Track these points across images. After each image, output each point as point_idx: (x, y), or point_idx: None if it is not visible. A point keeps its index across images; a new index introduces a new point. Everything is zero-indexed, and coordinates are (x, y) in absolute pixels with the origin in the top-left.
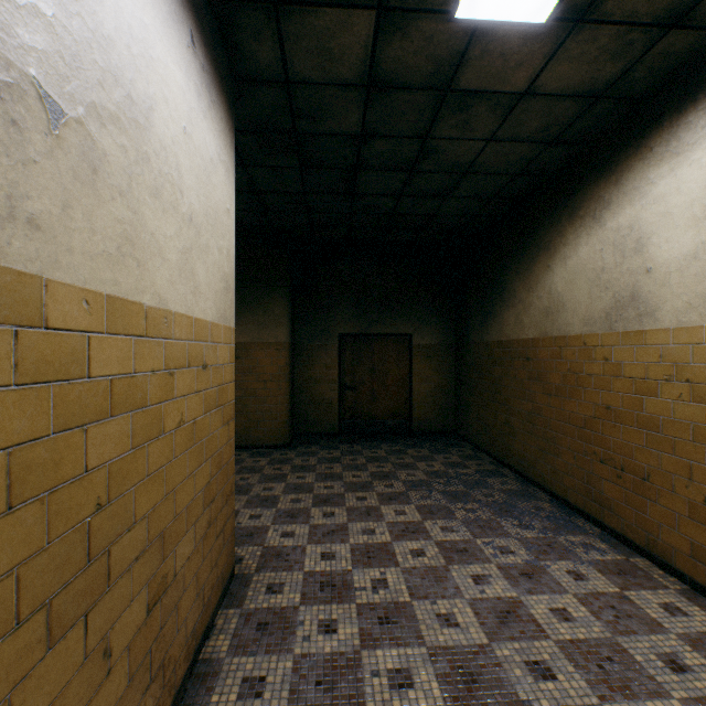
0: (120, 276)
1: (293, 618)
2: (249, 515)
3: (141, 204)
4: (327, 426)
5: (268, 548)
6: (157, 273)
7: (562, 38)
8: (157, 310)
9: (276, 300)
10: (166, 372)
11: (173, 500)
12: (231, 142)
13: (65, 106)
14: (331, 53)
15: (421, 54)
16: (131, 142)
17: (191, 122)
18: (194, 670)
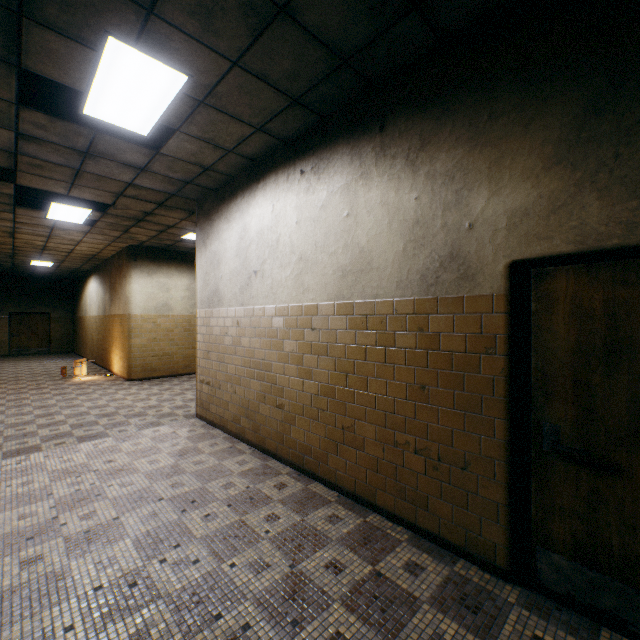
0: None
1: None
2: None
3: None
4: (3, 352)
5: None
6: None
7: (57, 267)
8: None
9: None
10: None
11: None
12: None
13: None
14: (3, 263)
15: (27, 265)
16: None
17: None
18: None
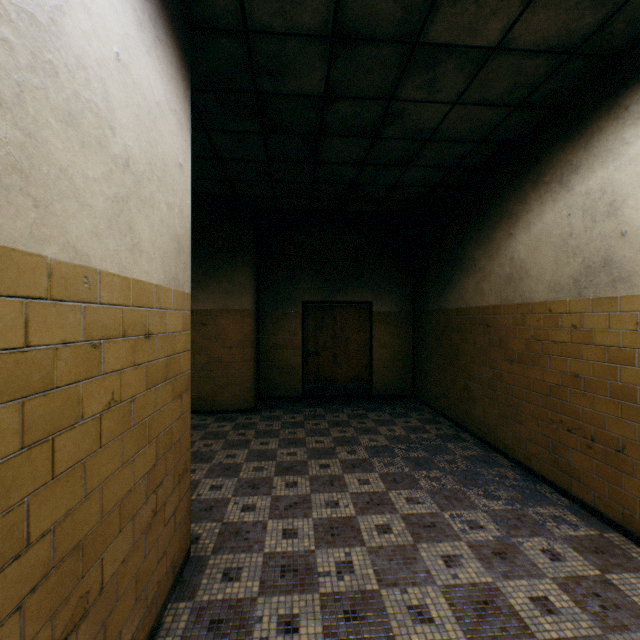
0: None
1: (250, 613)
2: (210, 486)
3: (42, 127)
4: (290, 390)
5: (227, 525)
6: (70, 219)
7: None
8: (70, 266)
9: (241, 269)
10: (86, 343)
11: (99, 498)
12: (184, 93)
13: None
14: None
15: None
16: (22, 40)
17: (127, 51)
18: None
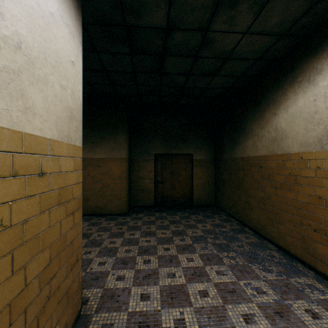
0: None
1: None
2: (98, 262)
3: None
4: (148, 202)
5: (106, 290)
6: None
7: None
8: None
9: (120, 135)
10: None
11: None
12: (76, 16)
13: None
14: None
15: None
16: None
17: None
18: None
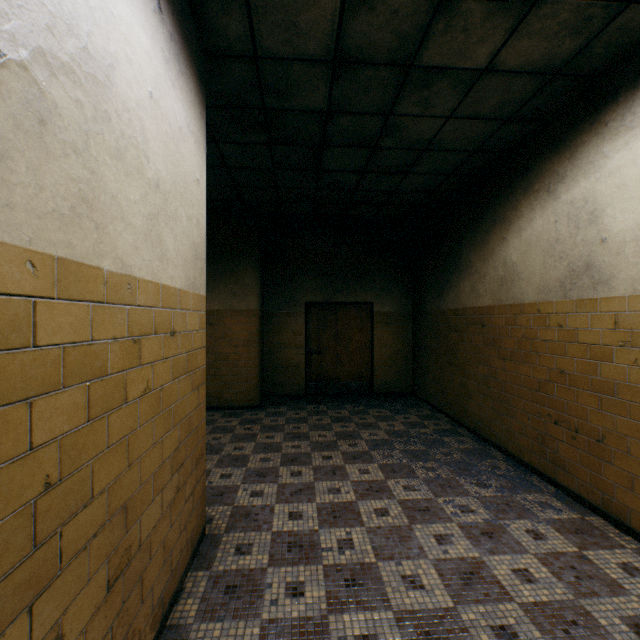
0: (75, 238)
1: (261, 580)
2: (220, 475)
3: (100, 164)
4: (294, 388)
5: (238, 508)
6: (119, 237)
7: (523, 12)
8: (119, 275)
9: (247, 271)
10: (129, 339)
11: (138, 469)
12: (200, 115)
13: (3, 45)
14: (298, 27)
15: (386, 29)
16: (88, 98)
17: (158, 88)
18: (161, 637)
